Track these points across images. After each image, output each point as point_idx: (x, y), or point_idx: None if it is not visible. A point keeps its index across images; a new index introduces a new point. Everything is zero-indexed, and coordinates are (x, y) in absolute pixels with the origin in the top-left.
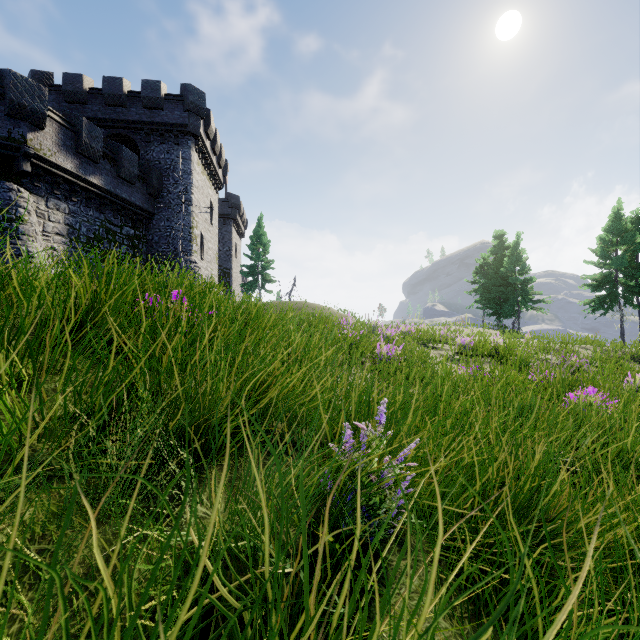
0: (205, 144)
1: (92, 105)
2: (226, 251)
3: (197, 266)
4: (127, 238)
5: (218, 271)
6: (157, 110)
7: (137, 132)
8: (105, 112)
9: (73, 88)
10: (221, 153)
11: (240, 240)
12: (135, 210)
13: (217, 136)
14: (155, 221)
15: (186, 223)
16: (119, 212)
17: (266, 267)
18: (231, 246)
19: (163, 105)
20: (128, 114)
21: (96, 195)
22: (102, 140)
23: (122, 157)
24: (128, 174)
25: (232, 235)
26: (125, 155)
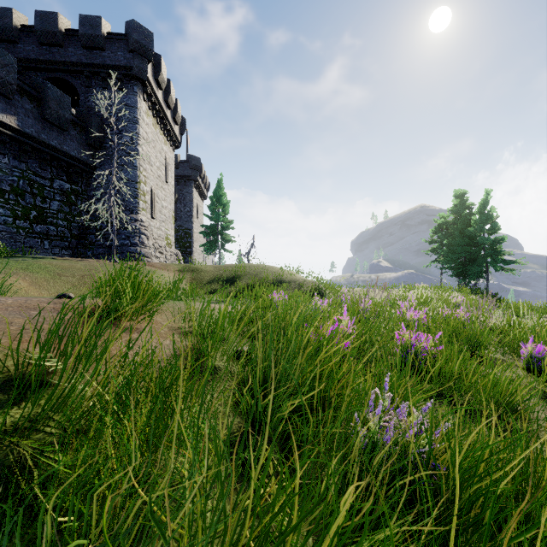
0: (155, 93)
1: (24, 44)
2: (187, 212)
3: (143, 225)
4: (60, 193)
5: (179, 231)
6: (98, 50)
7: (76, 76)
8: (39, 52)
9: (1, 23)
10: (176, 108)
11: (202, 202)
12: (69, 161)
13: (170, 88)
14: (97, 175)
15: (131, 177)
16: (48, 162)
17: (226, 227)
18: (192, 207)
19: (104, 45)
20: (65, 55)
21: (12, 139)
22: (15, 70)
23: (47, 96)
24: (57, 117)
25: (193, 196)
26: (51, 94)
